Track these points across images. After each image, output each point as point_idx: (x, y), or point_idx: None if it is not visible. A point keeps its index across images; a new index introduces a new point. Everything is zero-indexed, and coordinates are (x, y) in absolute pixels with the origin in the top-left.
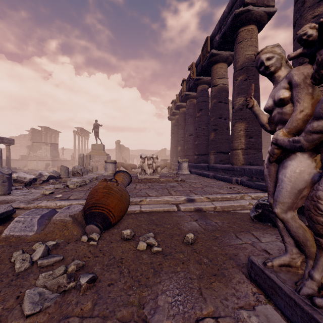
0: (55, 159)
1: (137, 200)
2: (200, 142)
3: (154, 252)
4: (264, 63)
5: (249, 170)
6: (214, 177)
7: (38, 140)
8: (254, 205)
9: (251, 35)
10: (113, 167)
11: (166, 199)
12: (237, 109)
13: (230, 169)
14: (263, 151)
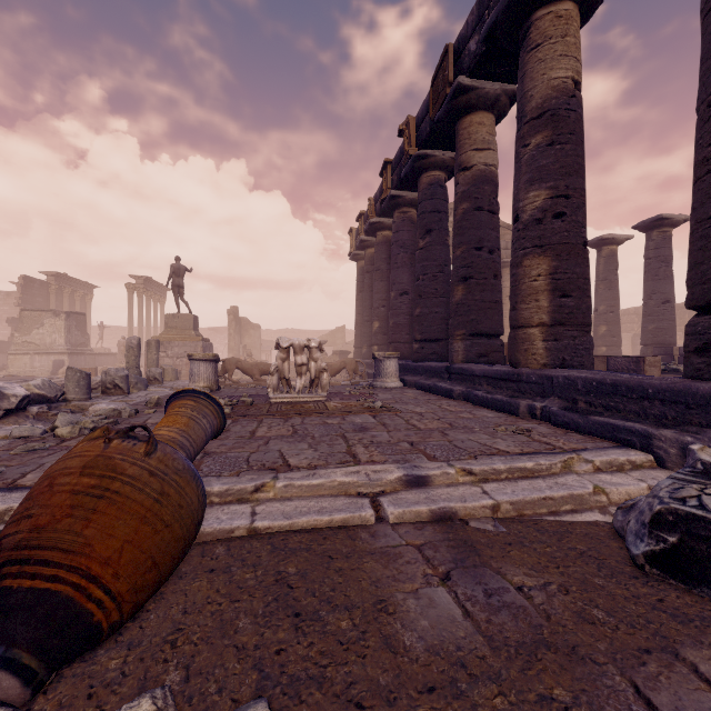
0: (78, 350)
1: (245, 487)
2: (426, 309)
3: None
4: None
5: (566, 381)
6: (465, 398)
7: (40, 304)
8: (645, 515)
9: (564, 27)
10: (211, 371)
11: (339, 479)
12: (528, 222)
13: (511, 378)
14: None
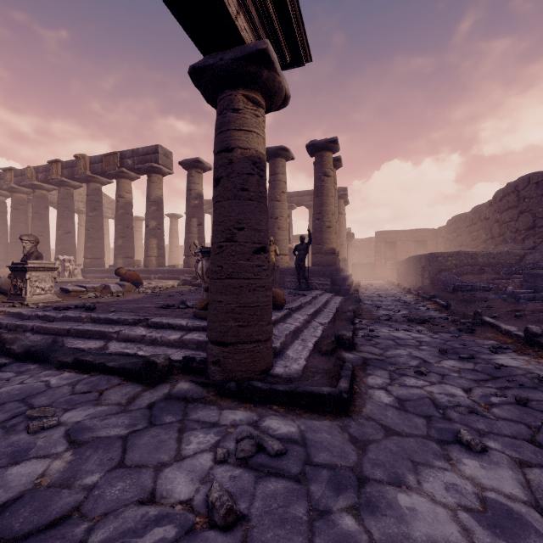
0: None
1: None
2: (94, 244)
3: (169, 288)
4: (196, 245)
5: (163, 270)
6: None
7: None
8: (181, 280)
9: (160, 181)
10: None
11: None
12: (151, 229)
13: (146, 271)
14: (136, 256)
